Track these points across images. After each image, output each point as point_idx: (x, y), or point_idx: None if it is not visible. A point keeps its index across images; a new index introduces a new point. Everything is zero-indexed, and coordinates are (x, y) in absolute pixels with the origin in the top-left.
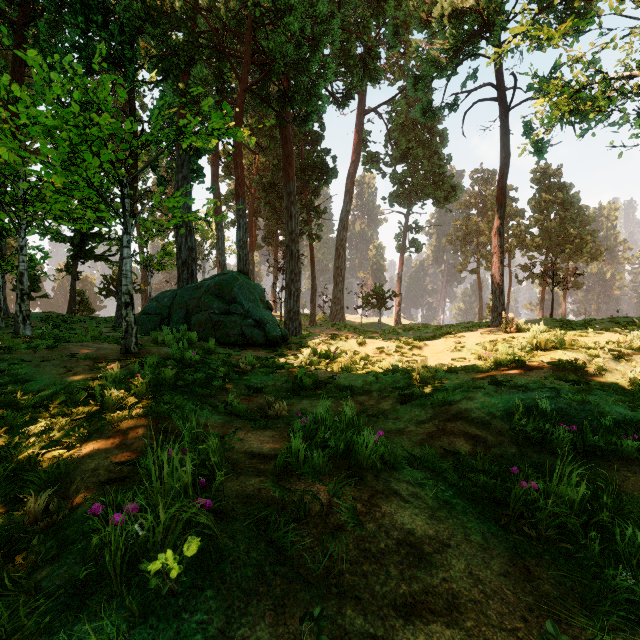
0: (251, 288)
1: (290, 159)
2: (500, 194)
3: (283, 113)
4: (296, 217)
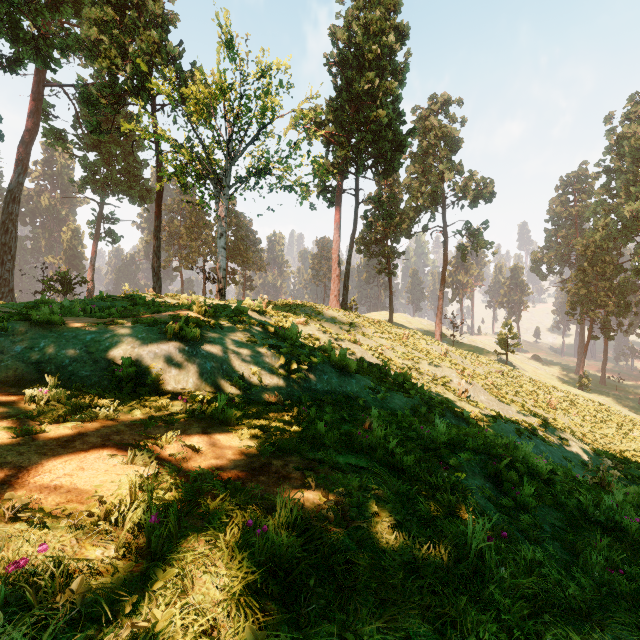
0: None
1: None
2: (157, 210)
3: None
4: None
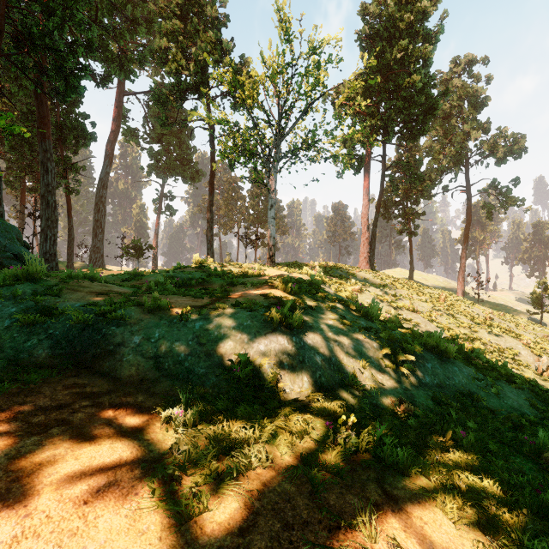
0: (8, 228)
1: (46, 120)
2: (211, 187)
3: (38, 77)
4: (53, 172)
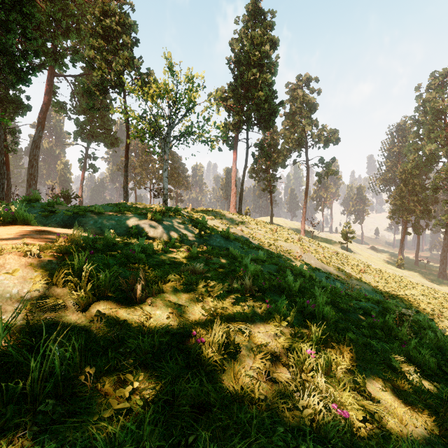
0: None
1: None
2: (126, 154)
3: None
4: (2, 137)
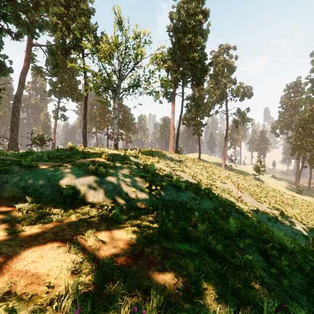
0: None
1: None
2: (85, 105)
3: None
4: None
